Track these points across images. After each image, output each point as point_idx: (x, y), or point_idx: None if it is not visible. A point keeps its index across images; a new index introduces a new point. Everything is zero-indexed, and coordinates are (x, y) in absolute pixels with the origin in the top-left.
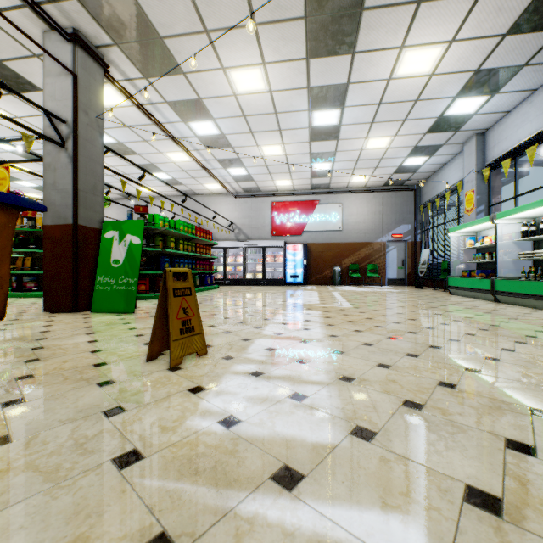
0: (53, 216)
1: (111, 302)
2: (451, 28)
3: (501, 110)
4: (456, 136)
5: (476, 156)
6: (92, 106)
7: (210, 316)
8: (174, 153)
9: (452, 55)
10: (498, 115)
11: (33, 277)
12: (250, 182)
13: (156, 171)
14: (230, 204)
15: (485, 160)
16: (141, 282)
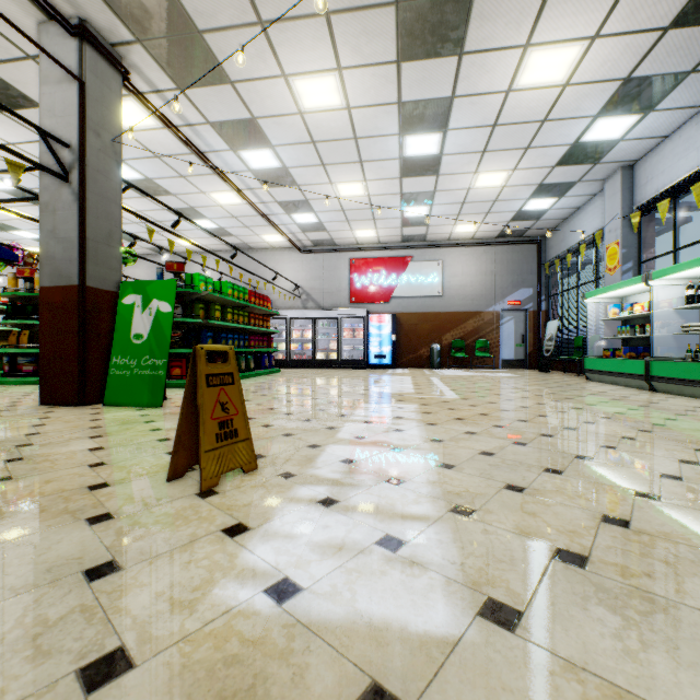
0: (52, 275)
1: (131, 392)
2: (595, 18)
3: (657, 135)
4: (594, 170)
5: (621, 197)
6: (106, 125)
7: (266, 412)
8: (220, 193)
9: (594, 57)
10: (652, 142)
11: (31, 357)
12: (322, 233)
13: (197, 218)
14: (295, 261)
15: (634, 202)
16: (175, 365)
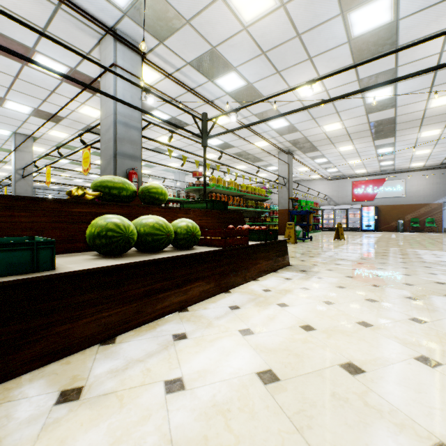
0: (281, 207)
1: None
2: (441, 126)
3: None
4: None
5: None
6: (291, 171)
7: None
8: (301, 168)
9: None
10: None
11: None
12: (338, 173)
13: None
14: (324, 184)
15: None
16: None
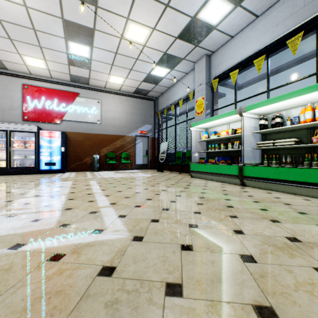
0: None
1: None
2: None
3: (230, 33)
4: (194, 51)
5: (206, 71)
6: None
7: None
8: None
9: None
10: (225, 38)
11: None
12: None
13: None
14: None
15: (211, 76)
16: None
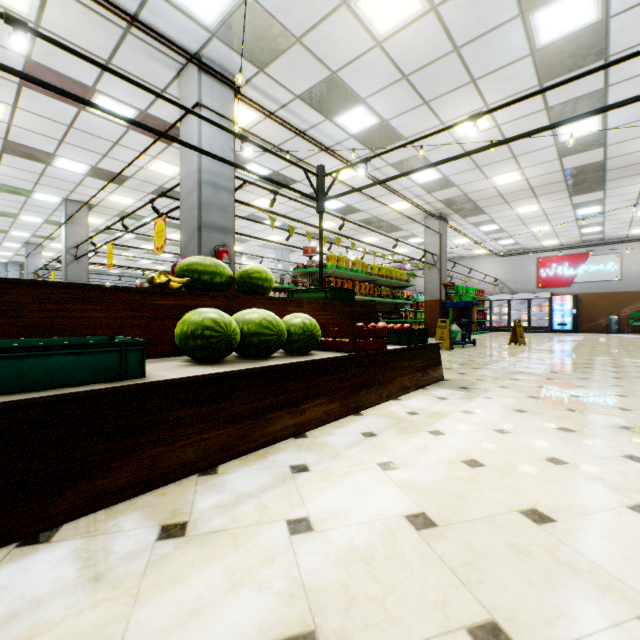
0: (430, 296)
1: None
2: None
3: None
4: None
5: None
6: (444, 244)
7: None
8: (459, 240)
9: None
10: None
11: None
12: (516, 246)
13: None
14: (493, 263)
15: None
16: None
